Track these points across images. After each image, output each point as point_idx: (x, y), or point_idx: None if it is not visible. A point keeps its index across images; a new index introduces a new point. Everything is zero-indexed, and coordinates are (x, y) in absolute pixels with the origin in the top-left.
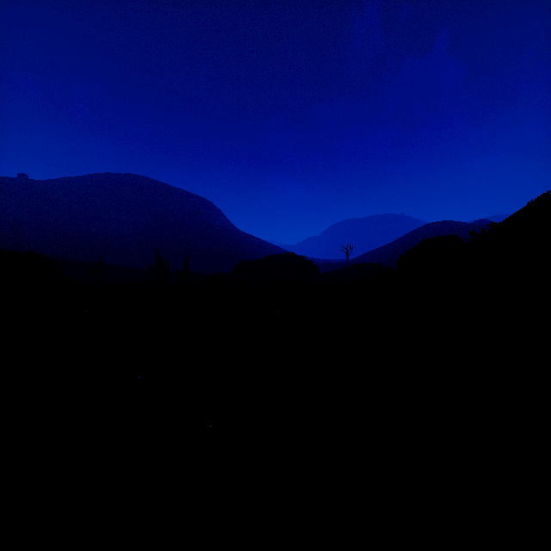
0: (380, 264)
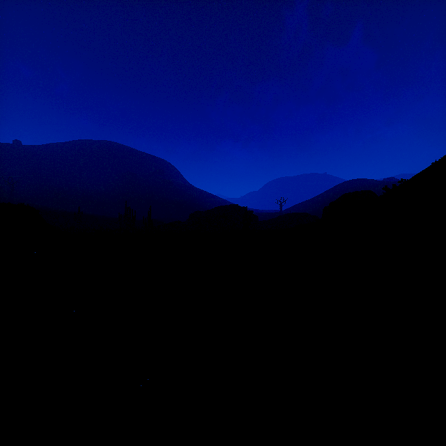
0: (307, 214)
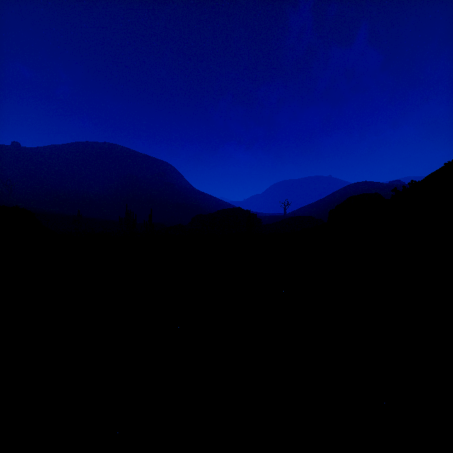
0: (312, 217)
